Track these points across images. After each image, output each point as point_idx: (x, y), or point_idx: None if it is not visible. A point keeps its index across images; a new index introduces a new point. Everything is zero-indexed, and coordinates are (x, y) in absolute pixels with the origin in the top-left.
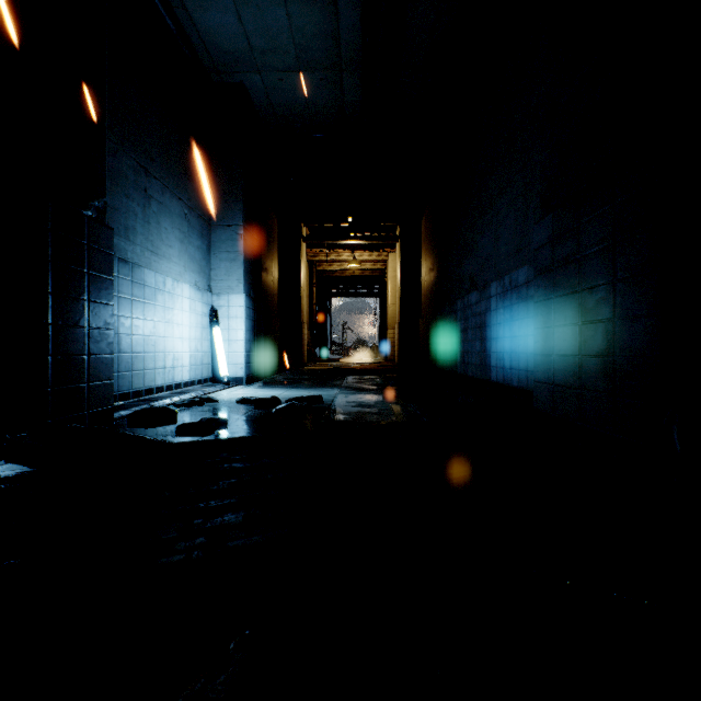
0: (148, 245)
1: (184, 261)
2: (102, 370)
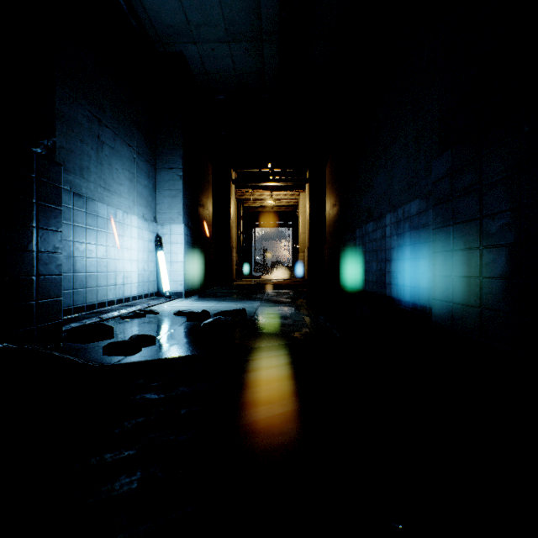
0: (101, 183)
1: (133, 196)
2: (51, 289)
